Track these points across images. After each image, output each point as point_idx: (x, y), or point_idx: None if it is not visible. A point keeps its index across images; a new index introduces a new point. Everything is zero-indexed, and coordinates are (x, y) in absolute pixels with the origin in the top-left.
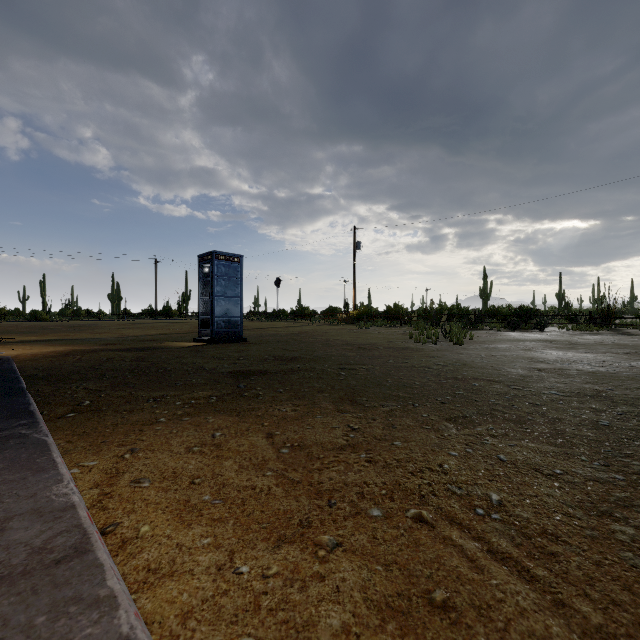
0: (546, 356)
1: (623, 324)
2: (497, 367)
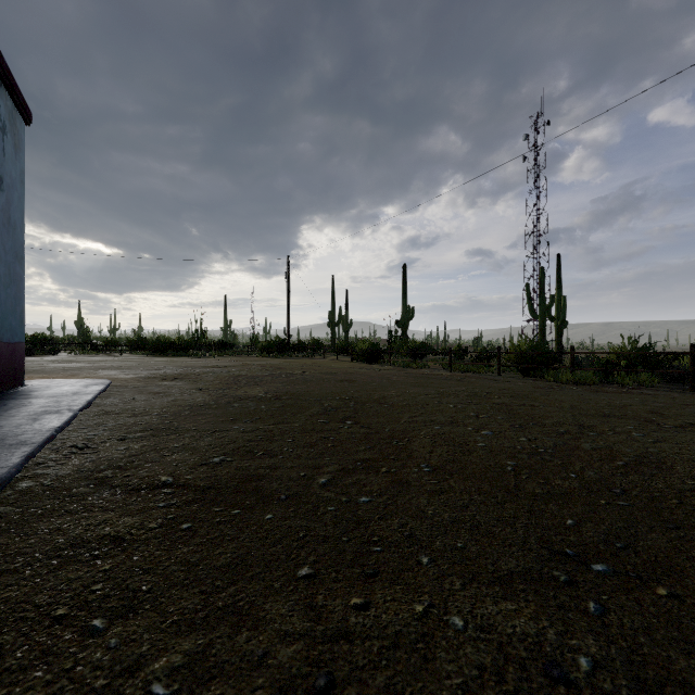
0: (52, 365)
1: (112, 350)
2: (26, 368)
